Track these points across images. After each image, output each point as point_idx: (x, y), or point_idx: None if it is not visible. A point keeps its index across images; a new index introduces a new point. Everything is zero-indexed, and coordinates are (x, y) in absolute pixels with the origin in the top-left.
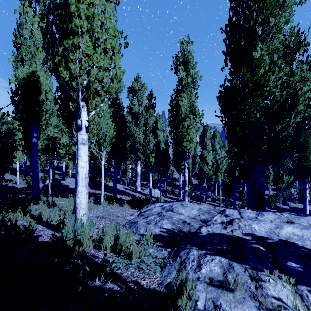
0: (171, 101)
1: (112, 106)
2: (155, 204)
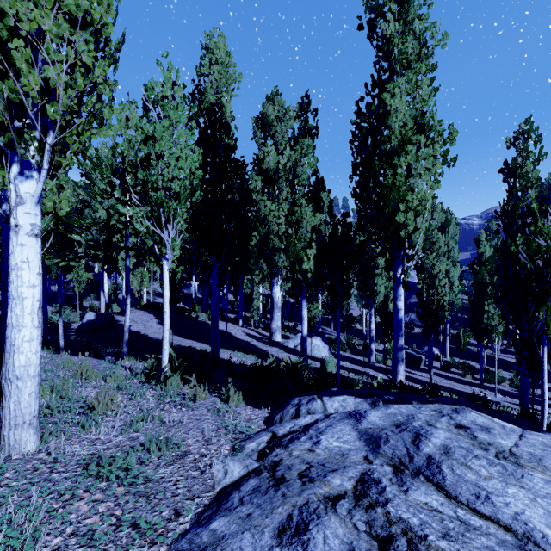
0: (358, 113)
1: (205, 124)
2: (325, 401)
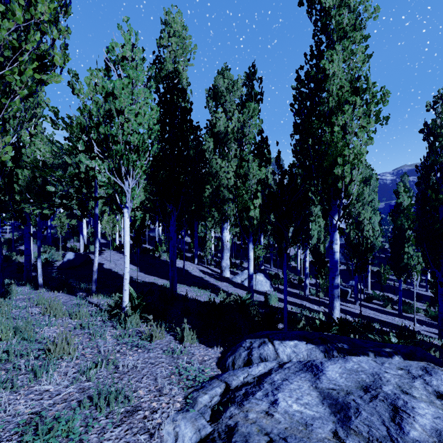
0: (299, 79)
1: (164, 89)
2: (276, 346)
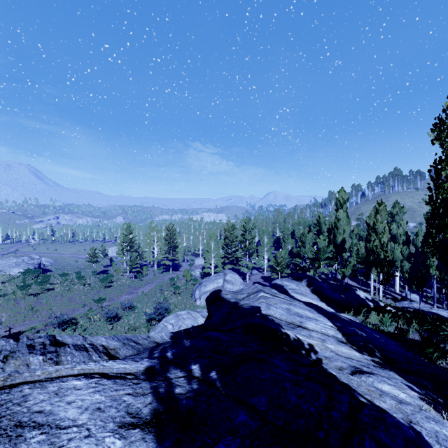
0: (422, 242)
1: None
2: (405, 301)
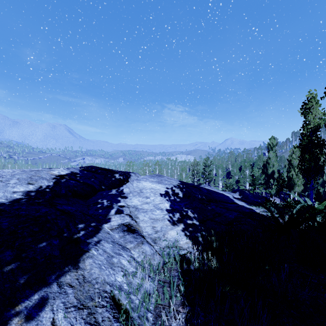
0: None
1: None
2: None
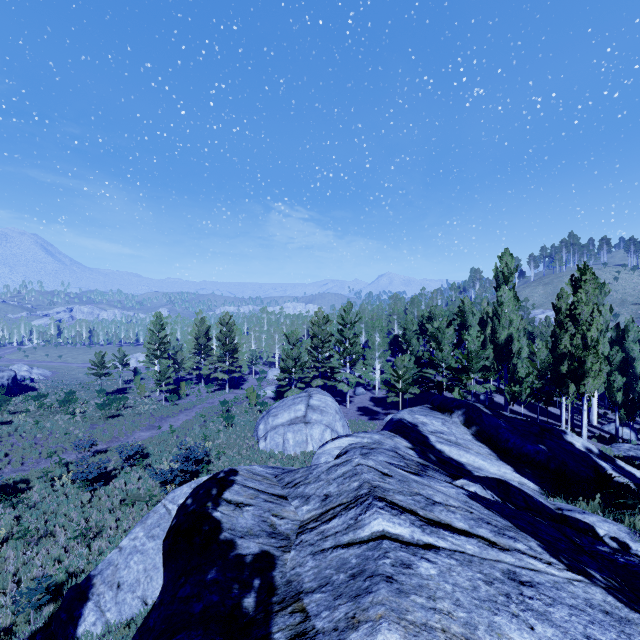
0: None
1: None
2: (623, 444)
